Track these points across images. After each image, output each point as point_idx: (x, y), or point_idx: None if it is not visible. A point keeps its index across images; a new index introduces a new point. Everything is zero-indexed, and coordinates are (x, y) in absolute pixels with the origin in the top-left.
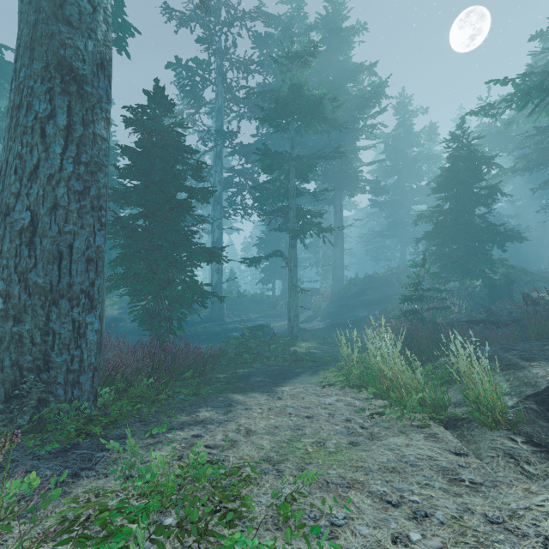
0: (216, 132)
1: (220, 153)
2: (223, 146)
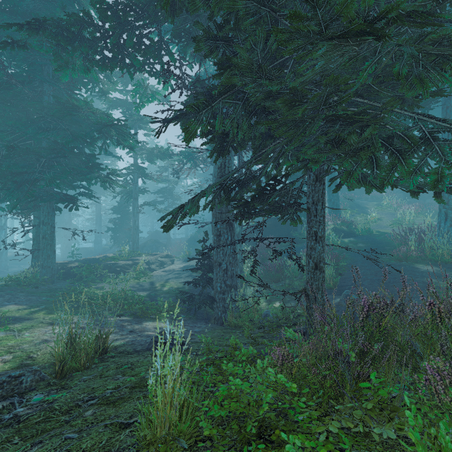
0: None
1: None
2: None
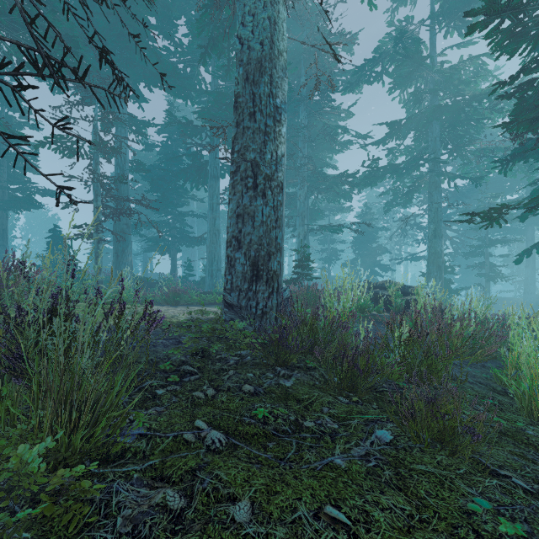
0: None
1: None
2: None
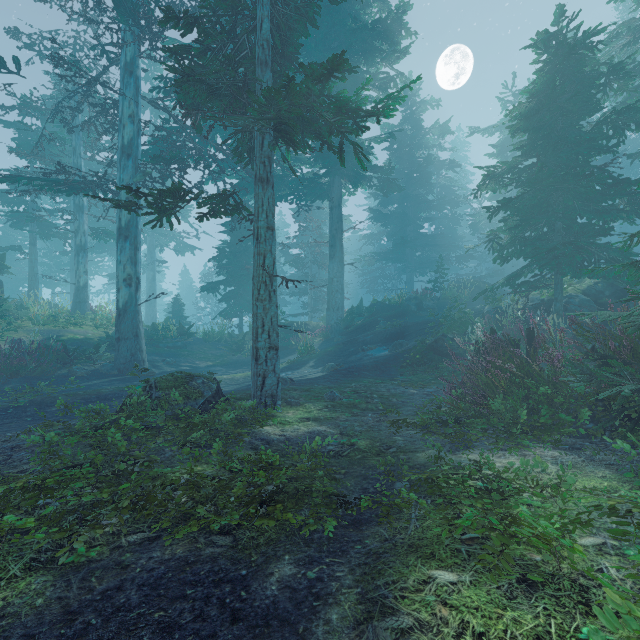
0: (115, 1)
1: (131, 63)
2: (139, 52)
